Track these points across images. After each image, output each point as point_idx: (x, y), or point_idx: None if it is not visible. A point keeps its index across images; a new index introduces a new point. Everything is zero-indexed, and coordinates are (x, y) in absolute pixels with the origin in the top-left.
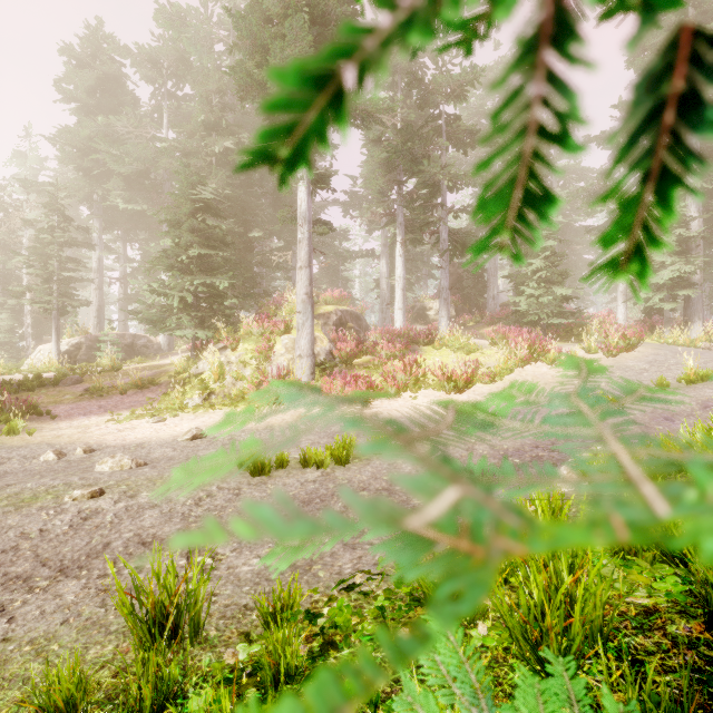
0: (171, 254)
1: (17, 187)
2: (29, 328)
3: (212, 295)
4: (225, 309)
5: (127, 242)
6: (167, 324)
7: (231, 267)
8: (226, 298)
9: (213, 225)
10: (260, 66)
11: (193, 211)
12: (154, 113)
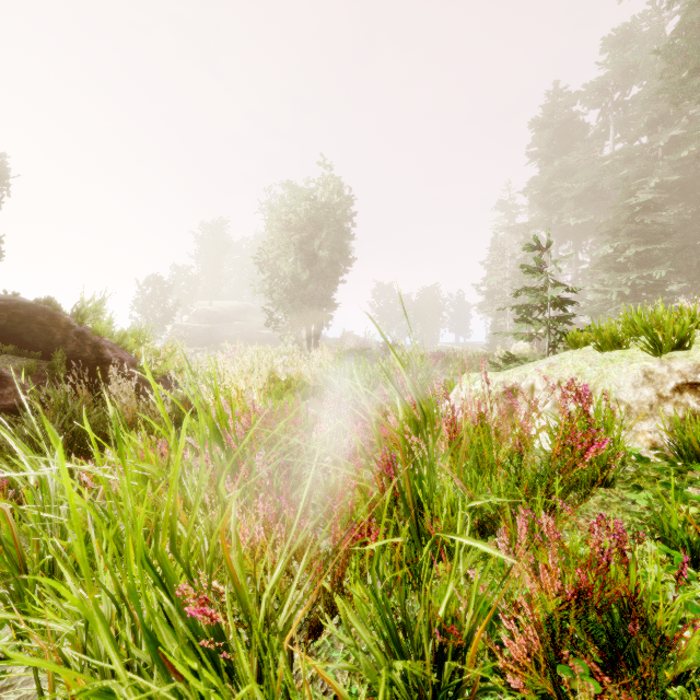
0: (609, 258)
1: (501, 229)
2: (510, 326)
3: (649, 286)
4: (666, 295)
5: (577, 248)
6: (606, 315)
7: (671, 256)
8: (664, 286)
9: (650, 223)
10: (693, 70)
11: (630, 216)
12: (600, 129)
